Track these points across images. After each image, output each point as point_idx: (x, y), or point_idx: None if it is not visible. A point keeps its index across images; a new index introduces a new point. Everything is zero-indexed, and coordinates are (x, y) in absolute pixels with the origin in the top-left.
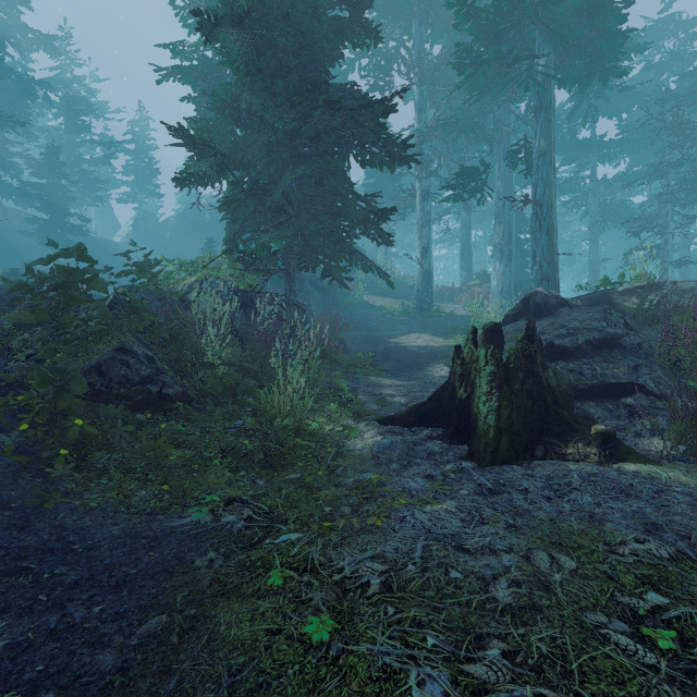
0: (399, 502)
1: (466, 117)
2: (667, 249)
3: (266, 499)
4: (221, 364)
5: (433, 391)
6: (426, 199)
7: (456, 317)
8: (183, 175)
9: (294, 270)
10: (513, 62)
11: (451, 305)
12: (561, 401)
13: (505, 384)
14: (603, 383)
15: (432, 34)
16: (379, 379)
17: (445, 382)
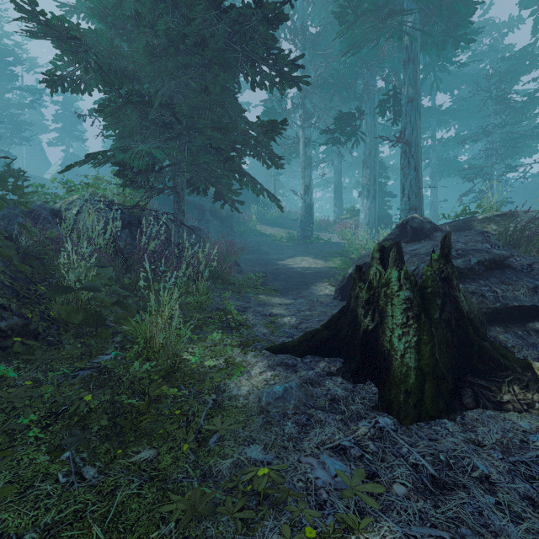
0: (303, 538)
1: (341, 78)
2: (492, 192)
3: (71, 533)
4: (76, 288)
5: (322, 311)
6: (308, 146)
7: (333, 243)
8: (52, 77)
9: (183, 190)
10: (387, 16)
11: (327, 234)
12: (481, 331)
13: (423, 313)
14: (506, 306)
15: (313, 12)
16: (269, 298)
17: (343, 307)
